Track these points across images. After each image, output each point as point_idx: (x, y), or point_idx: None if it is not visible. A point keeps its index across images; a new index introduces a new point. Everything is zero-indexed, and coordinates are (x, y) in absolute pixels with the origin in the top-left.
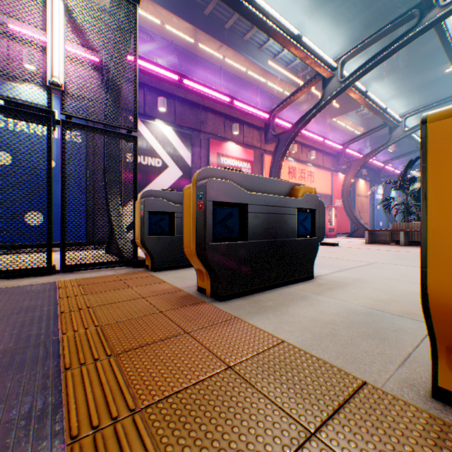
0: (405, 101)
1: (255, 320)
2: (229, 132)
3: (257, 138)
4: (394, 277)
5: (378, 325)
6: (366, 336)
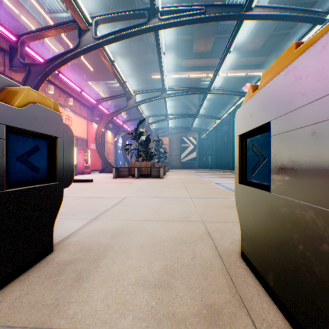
0: (134, 87)
1: None
2: None
3: None
4: (149, 216)
5: None
6: None
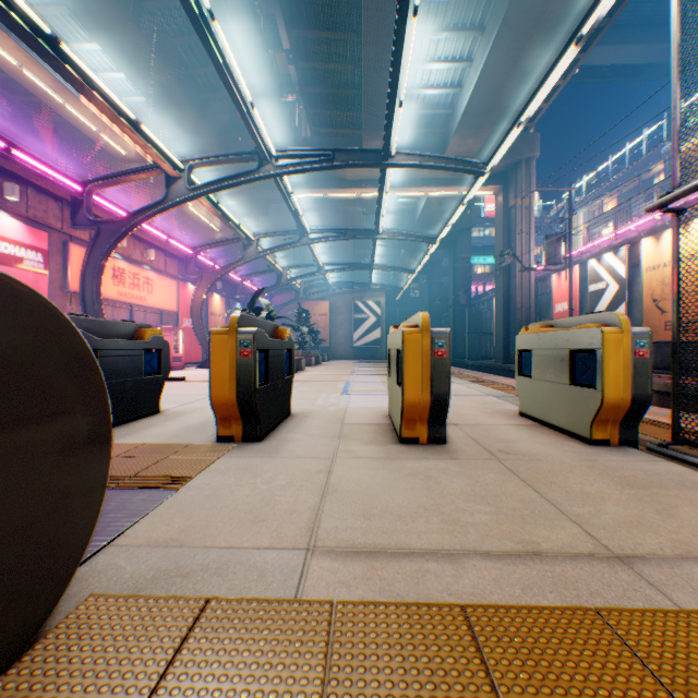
0: (265, 209)
1: (120, 441)
2: None
3: (58, 214)
4: None
5: (205, 428)
6: (196, 432)
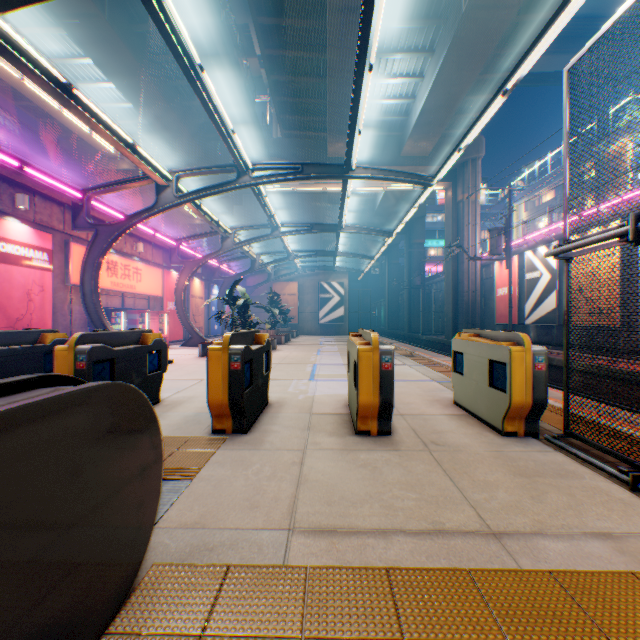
0: (240, 199)
1: None
2: (10, 202)
3: (60, 217)
4: None
5: (200, 419)
6: (194, 424)
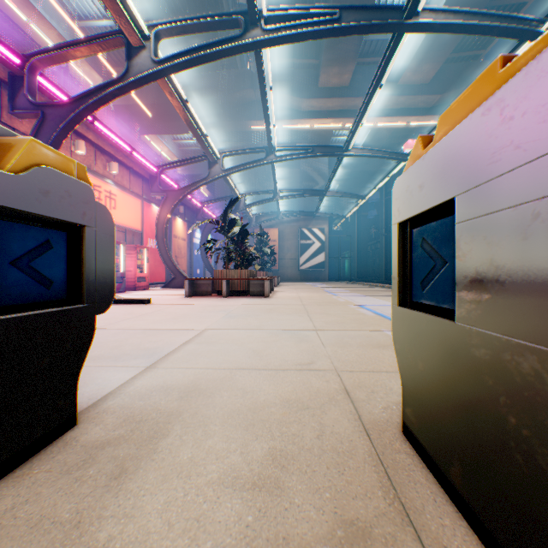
0: (221, 145)
1: None
2: None
3: None
4: (245, 362)
5: None
6: None
